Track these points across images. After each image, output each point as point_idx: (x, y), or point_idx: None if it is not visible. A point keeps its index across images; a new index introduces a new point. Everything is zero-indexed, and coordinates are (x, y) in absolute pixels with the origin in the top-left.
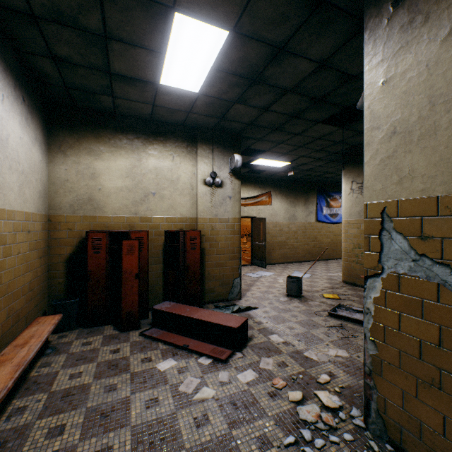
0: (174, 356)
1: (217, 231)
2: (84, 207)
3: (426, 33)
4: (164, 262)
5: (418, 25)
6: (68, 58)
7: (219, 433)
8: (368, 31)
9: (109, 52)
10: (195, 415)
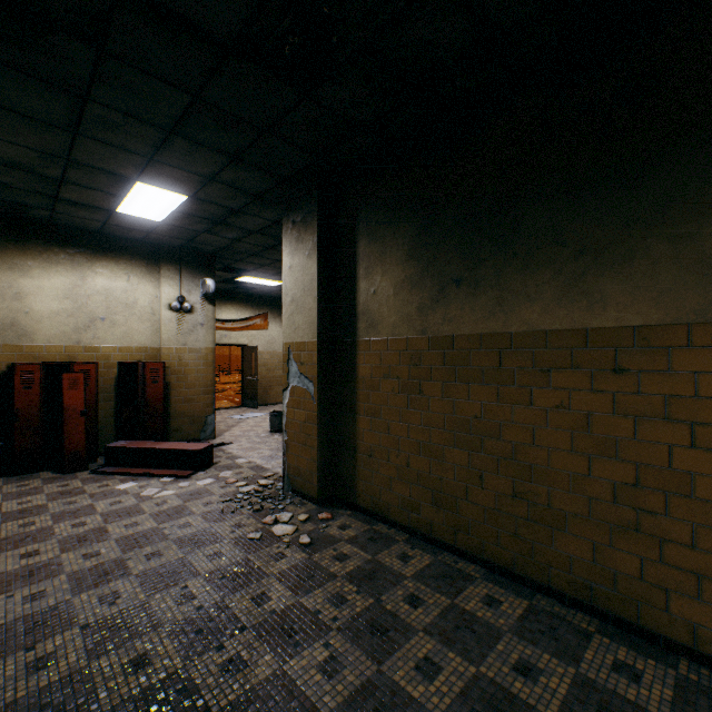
0: (135, 480)
1: (186, 362)
2: (5, 334)
3: (303, 249)
4: (118, 399)
5: (300, 242)
6: (7, 183)
7: (176, 505)
8: (284, 230)
9: (62, 188)
10: (157, 502)
